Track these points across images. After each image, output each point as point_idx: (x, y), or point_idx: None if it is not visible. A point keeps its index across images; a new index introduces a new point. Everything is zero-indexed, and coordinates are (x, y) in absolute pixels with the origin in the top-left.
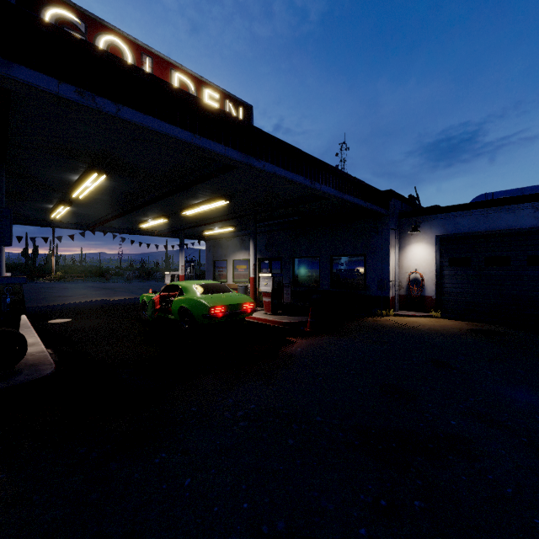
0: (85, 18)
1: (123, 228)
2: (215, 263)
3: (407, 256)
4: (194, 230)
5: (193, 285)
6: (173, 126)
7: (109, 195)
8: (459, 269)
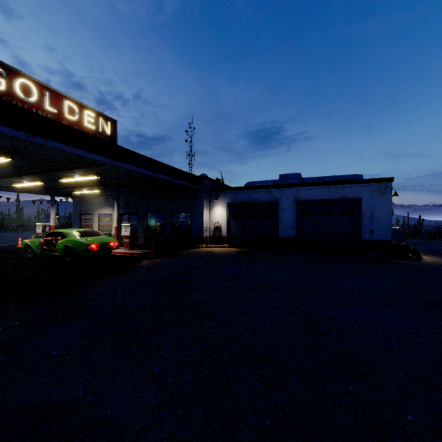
0: (6, 68)
1: None
2: (82, 216)
3: (213, 213)
4: (64, 190)
5: (74, 232)
6: (74, 148)
7: None
8: (237, 221)
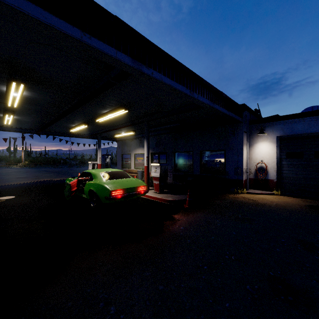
0: None
1: (60, 132)
2: (123, 155)
3: (255, 151)
4: (109, 134)
5: (100, 173)
6: (59, 19)
7: (39, 106)
8: (294, 160)
